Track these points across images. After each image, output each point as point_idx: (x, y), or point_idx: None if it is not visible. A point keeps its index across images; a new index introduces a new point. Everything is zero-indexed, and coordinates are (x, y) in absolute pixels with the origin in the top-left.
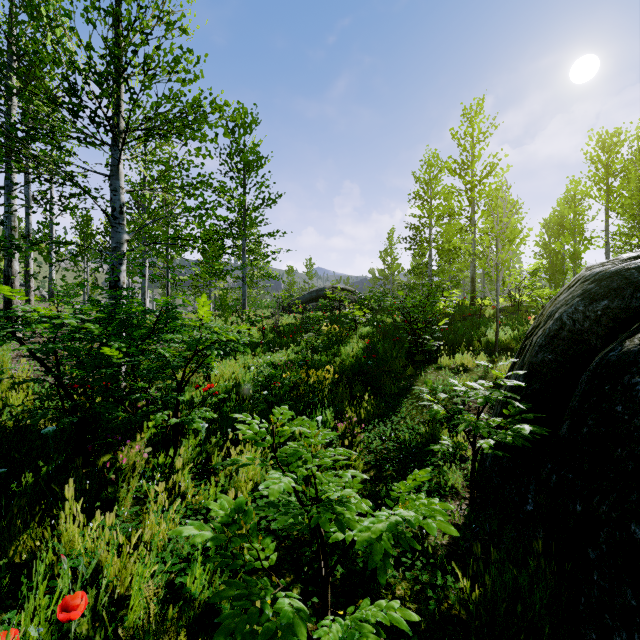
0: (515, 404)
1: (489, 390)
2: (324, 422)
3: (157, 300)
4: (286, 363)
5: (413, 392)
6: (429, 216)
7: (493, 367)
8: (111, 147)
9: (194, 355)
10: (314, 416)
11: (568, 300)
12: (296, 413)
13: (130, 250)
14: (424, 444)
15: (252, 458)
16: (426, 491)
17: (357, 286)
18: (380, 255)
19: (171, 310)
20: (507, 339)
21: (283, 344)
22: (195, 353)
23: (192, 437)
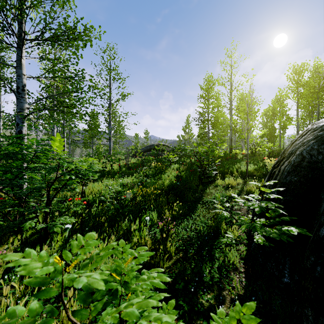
0: (280, 211)
1: (263, 202)
2: (151, 220)
3: (30, 140)
4: (131, 184)
5: (203, 200)
6: (208, 107)
7: (246, 185)
8: (16, 48)
9: (55, 179)
10: (145, 216)
11: (304, 143)
12: (134, 214)
13: (29, 114)
14: (212, 233)
15: (35, 310)
16: (216, 267)
17: (171, 144)
18: (182, 128)
19: (44, 148)
20: (252, 170)
21: (130, 173)
22: (56, 177)
23: (59, 235)
